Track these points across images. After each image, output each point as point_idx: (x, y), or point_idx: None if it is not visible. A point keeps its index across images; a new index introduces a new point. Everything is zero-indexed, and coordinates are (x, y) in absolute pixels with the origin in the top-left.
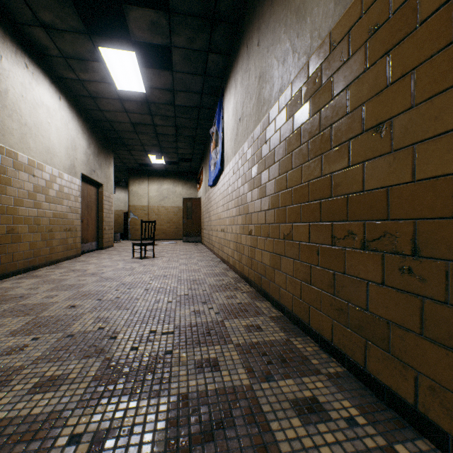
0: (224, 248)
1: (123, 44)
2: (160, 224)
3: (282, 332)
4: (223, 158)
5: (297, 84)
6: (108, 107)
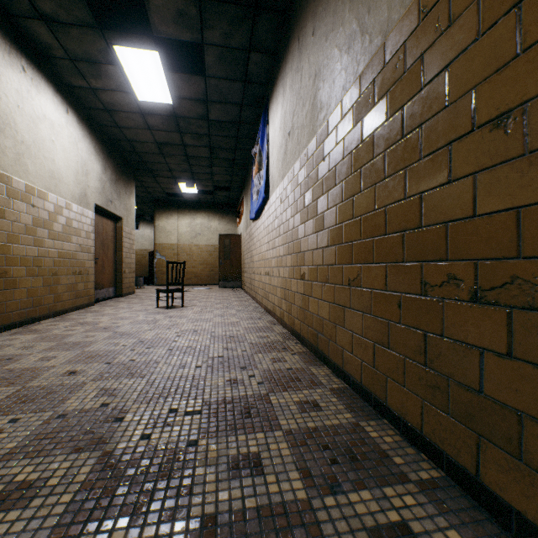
0: (269, 296)
1: (143, 42)
2: (192, 266)
3: (349, 412)
4: (268, 184)
5: (368, 76)
6: (127, 123)
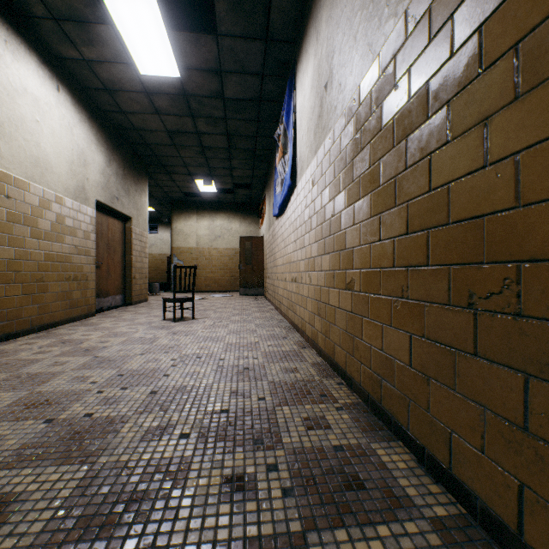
0: (297, 308)
1: None
2: (211, 272)
3: None
4: (294, 168)
5: None
6: (132, 106)
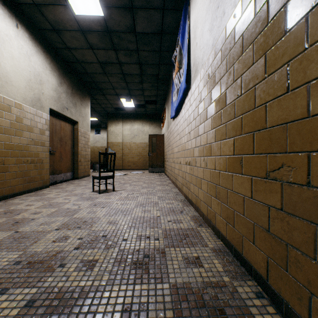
0: (191, 186)
1: None
2: (131, 157)
3: None
4: (188, 74)
5: None
6: (74, 43)
